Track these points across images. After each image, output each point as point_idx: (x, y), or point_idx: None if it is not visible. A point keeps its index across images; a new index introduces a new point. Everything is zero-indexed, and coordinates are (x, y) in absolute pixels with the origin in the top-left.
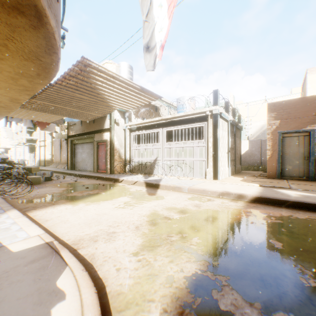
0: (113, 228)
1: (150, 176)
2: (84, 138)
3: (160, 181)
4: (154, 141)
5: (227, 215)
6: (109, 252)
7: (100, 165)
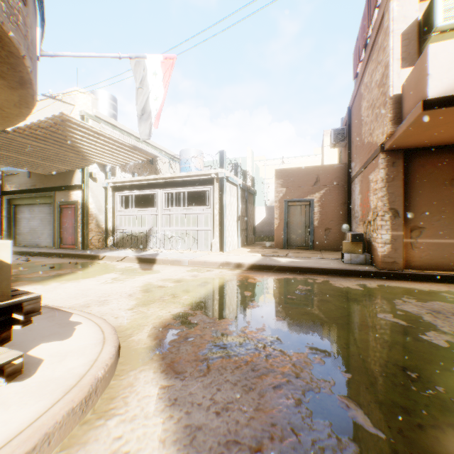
0: (104, 298)
1: (144, 250)
2: (36, 197)
3: (156, 256)
4: (149, 205)
5: (220, 280)
6: (105, 311)
7: (66, 237)
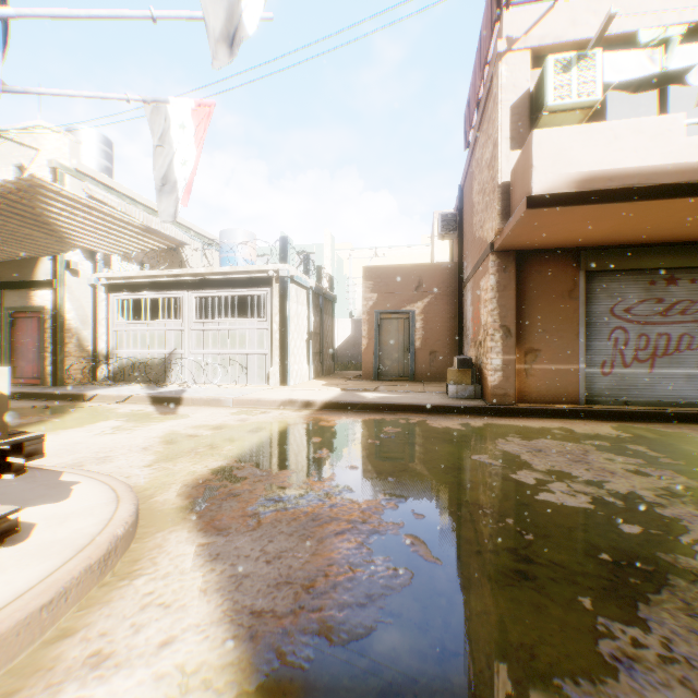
0: (105, 454)
1: (161, 385)
2: None
3: (182, 393)
4: (169, 315)
5: (280, 424)
6: (110, 470)
7: (24, 366)
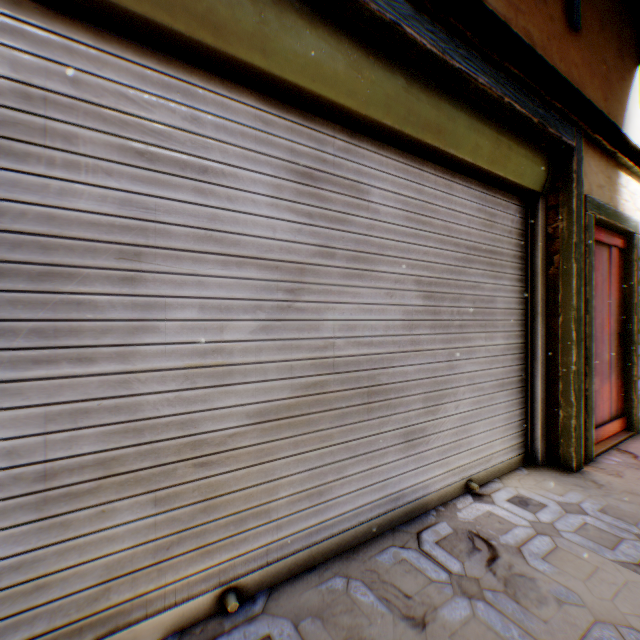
0: None
1: None
2: (436, 79)
3: None
4: None
5: None
6: None
7: (595, 390)
